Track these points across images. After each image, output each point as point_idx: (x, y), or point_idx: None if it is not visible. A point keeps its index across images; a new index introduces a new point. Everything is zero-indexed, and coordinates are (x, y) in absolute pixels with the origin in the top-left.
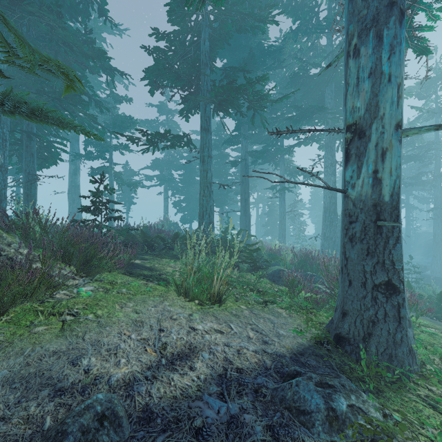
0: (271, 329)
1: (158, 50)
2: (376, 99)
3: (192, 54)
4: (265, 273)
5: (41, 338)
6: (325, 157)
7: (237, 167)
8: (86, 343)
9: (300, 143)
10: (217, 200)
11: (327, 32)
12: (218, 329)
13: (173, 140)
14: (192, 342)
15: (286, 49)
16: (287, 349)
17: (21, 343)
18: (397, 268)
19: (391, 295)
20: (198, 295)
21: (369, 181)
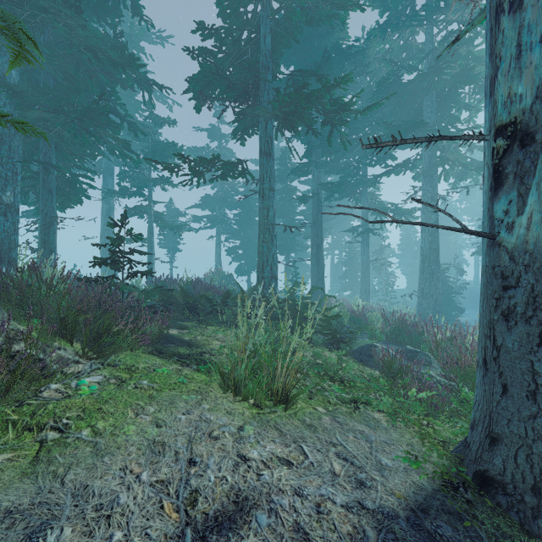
0: (368, 453)
1: (205, 52)
2: None
3: (249, 56)
4: (349, 349)
5: None
6: (423, 189)
7: (306, 204)
8: (65, 492)
9: (389, 172)
10: (282, 246)
11: (427, 24)
12: (284, 456)
13: (223, 169)
14: (240, 489)
15: (370, 51)
16: (399, 500)
17: None
18: None
19: None
20: (253, 393)
21: None
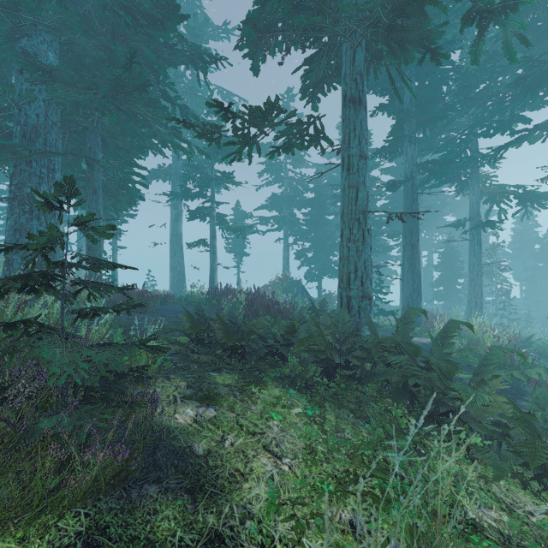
0: None
1: None
2: None
3: None
4: None
5: None
6: None
7: (388, 197)
8: None
9: (520, 140)
10: None
11: None
12: None
13: (287, 134)
14: None
15: None
16: None
17: None
18: None
19: None
20: None
21: None
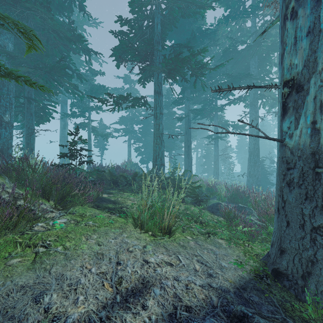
0: (214, 260)
1: (122, 33)
2: (314, 55)
3: (148, 36)
4: (205, 205)
5: (14, 271)
6: (250, 113)
7: (181, 122)
8: (51, 277)
9: (230, 103)
10: (167, 146)
11: (252, 16)
12: (168, 261)
13: (133, 101)
14: (145, 277)
15: (219, 31)
16: (230, 283)
17: None
18: None
19: None
20: (151, 228)
21: (308, 132)
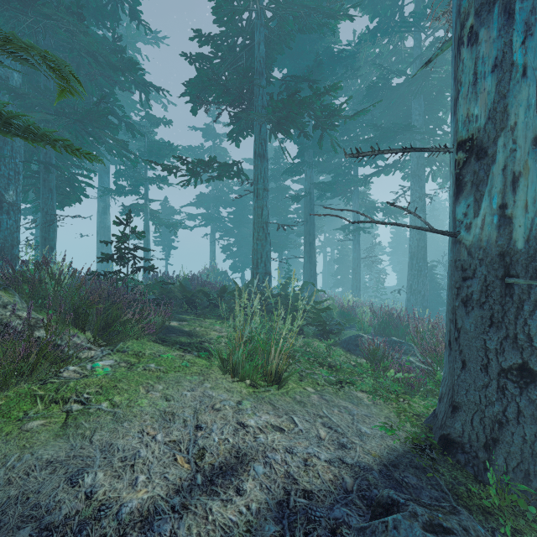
0: (350, 424)
1: (201, 58)
2: (503, 103)
3: (243, 62)
4: (337, 339)
5: (34, 439)
6: (412, 188)
7: (299, 203)
8: (94, 448)
9: (379, 172)
10: (275, 244)
11: (414, 30)
12: (277, 424)
13: (219, 170)
14: (240, 447)
15: (361, 54)
16: (374, 458)
17: (5, 447)
18: (536, 347)
19: (527, 385)
20: (250, 374)
21: (494, 221)
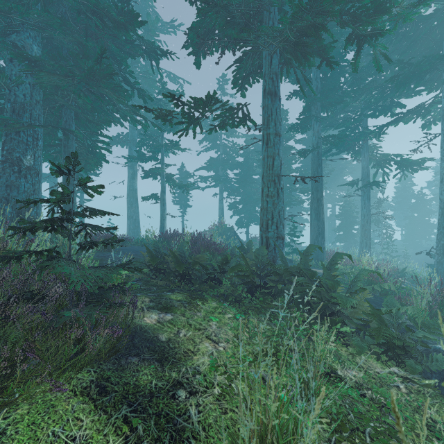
0: None
1: None
2: None
3: None
4: (421, 369)
5: None
6: (443, 134)
7: (301, 162)
8: None
9: (397, 121)
10: None
11: None
12: None
13: (222, 116)
14: None
15: None
16: None
17: None
18: None
19: None
20: None
21: None
